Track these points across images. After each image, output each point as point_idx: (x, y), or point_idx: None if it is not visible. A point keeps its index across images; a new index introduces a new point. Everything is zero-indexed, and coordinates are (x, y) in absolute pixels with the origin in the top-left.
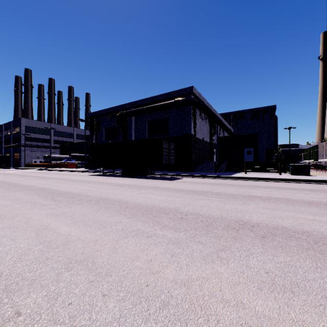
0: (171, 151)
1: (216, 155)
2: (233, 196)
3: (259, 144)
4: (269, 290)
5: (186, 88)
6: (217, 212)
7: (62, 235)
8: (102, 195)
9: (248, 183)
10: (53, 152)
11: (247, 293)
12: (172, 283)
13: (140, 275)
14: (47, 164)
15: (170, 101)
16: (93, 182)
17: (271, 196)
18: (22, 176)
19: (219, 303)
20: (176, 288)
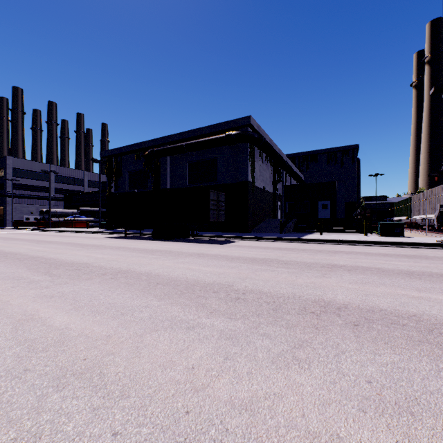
0: (221, 204)
1: (282, 210)
2: (307, 265)
3: (338, 196)
4: (376, 412)
5: (242, 118)
6: (288, 289)
7: (55, 330)
8: (123, 267)
9: (325, 247)
10: (55, 205)
11: (344, 419)
12: (227, 406)
13: (175, 393)
14: (44, 222)
15: (219, 136)
16: (110, 248)
17: (357, 265)
18: (6, 239)
19: (304, 440)
20: (233, 416)
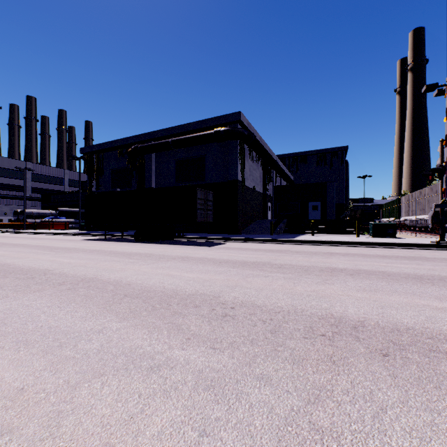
0: (210, 203)
1: (272, 211)
2: (304, 269)
3: (328, 197)
4: None
5: (231, 113)
6: (287, 300)
7: None
8: (89, 273)
9: (319, 248)
10: (31, 206)
11: None
12: None
13: None
14: (19, 223)
15: (208, 132)
16: (83, 251)
17: (359, 268)
18: None
19: None
20: None
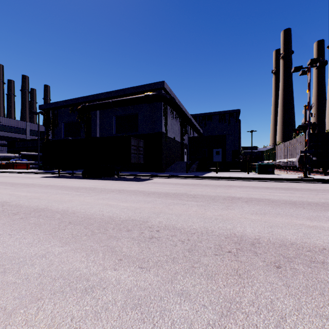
0: (141, 149)
1: (187, 155)
2: (211, 198)
3: (227, 145)
4: None
5: (157, 82)
6: (200, 223)
7: None
8: (41, 204)
9: (222, 182)
10: None
11: None
12: None
13: None
14: None
15: (139, 96)
16: (39, 186)
17: (251, 197)
18: None
19: None
20: None
